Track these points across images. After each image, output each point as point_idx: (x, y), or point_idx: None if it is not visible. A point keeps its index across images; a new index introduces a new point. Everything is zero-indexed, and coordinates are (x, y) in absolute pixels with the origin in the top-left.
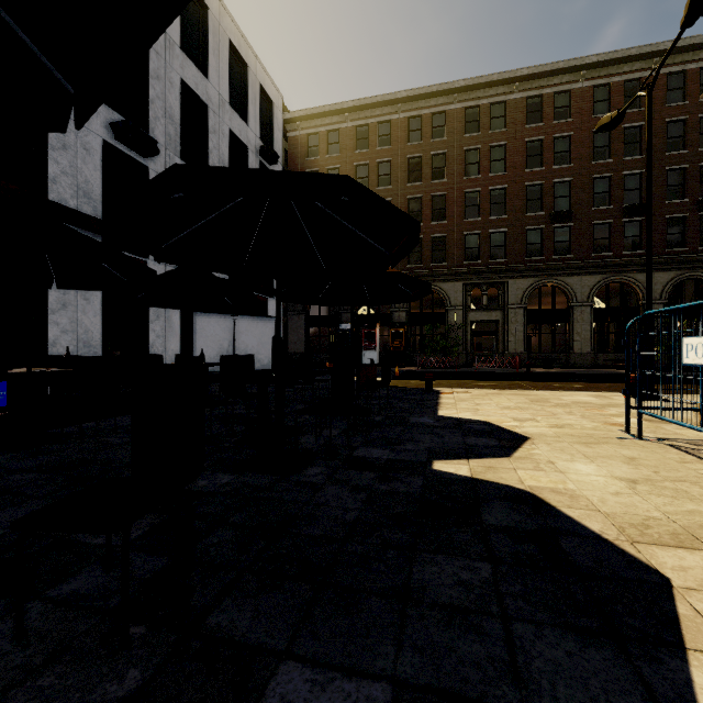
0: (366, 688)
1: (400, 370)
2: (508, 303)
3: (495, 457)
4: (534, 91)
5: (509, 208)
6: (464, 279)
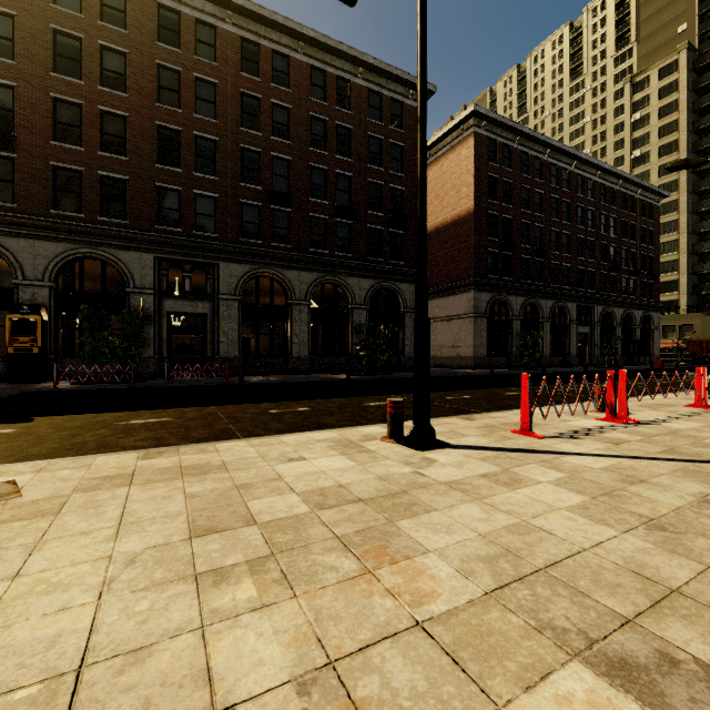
0: None
1: (8, 392)
2: (219, 292)
3: None
4: (251, 35)
5: (220, 168)
6: (156, 250)
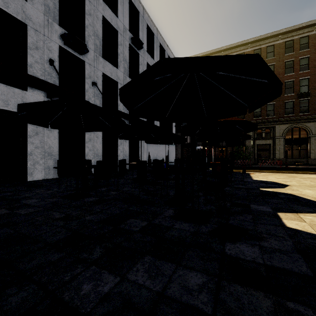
0: (265, 206)
1: None
2: (275, 136)
3: (279, 188)
4: (289, 38)
5: None
6: None
